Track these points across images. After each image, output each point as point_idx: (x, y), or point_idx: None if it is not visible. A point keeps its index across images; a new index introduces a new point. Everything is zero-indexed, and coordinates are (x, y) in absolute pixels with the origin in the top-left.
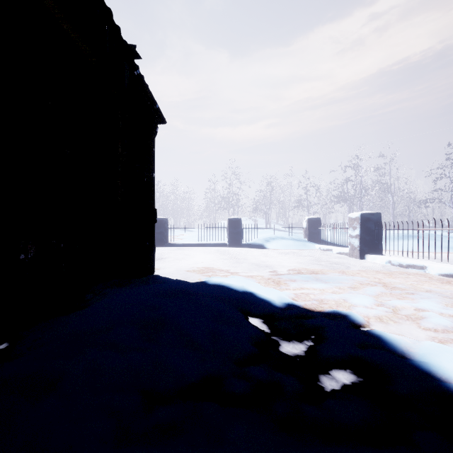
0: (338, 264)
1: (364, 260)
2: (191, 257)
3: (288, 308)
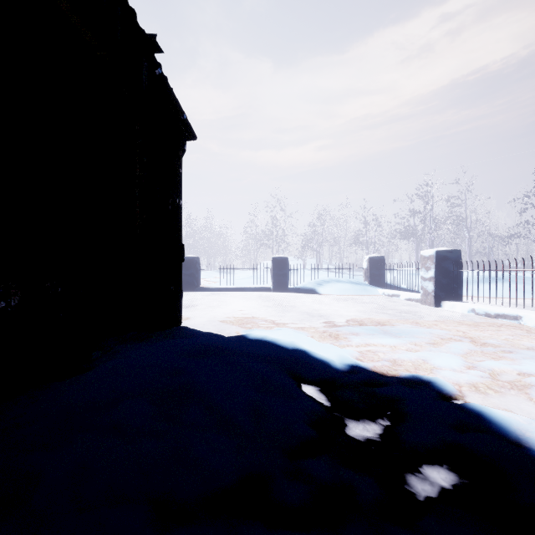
0: (409, 313)
1: (440, 308)
2: (227, 304)
3: (352, 371)
